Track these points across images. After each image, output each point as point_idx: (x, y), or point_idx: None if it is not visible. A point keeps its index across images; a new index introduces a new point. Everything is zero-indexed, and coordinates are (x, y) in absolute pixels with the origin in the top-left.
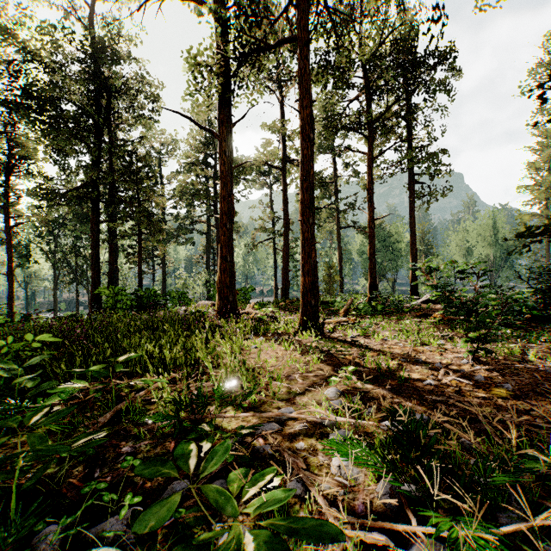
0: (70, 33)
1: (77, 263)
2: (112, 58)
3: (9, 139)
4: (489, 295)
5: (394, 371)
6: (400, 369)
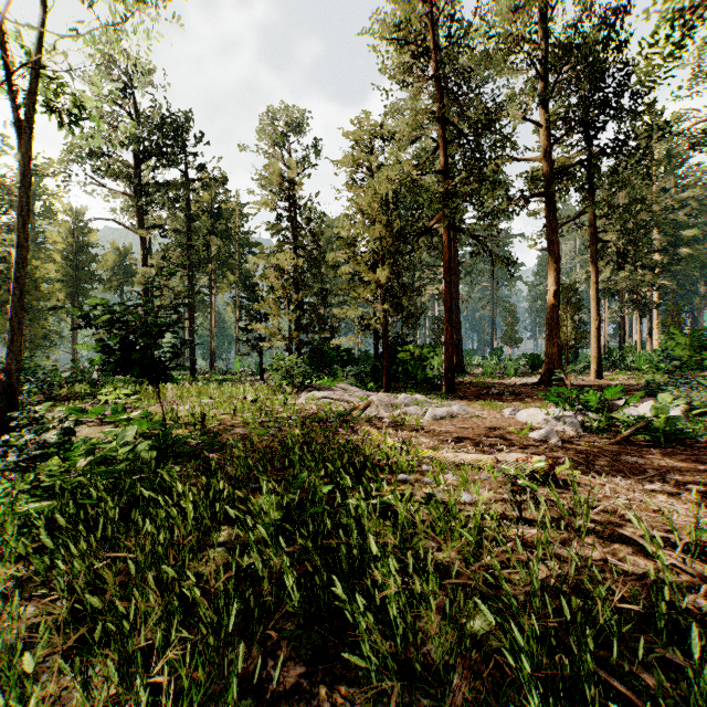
0: None
1: None
2: None
3: None
4: None
5: None
6: None
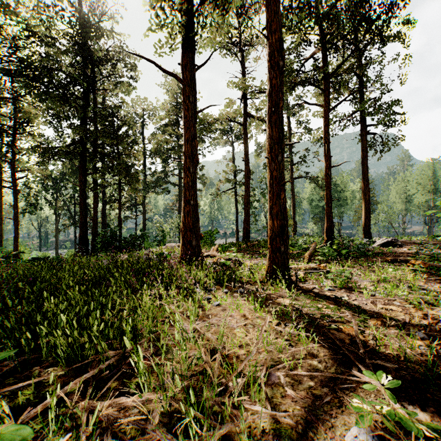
0: (59, 10)
1: (75, 210)
2: (95, 31)
3: (12, 105)
4: (437, 238)
5: (434, 366)
6: (440, 361)
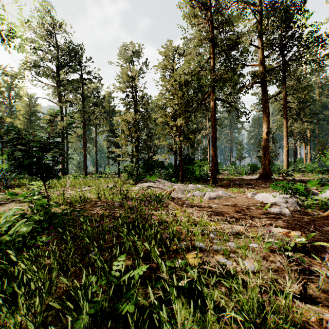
0: None
1: None
2: None
3: None
4: None
5: None
6: None
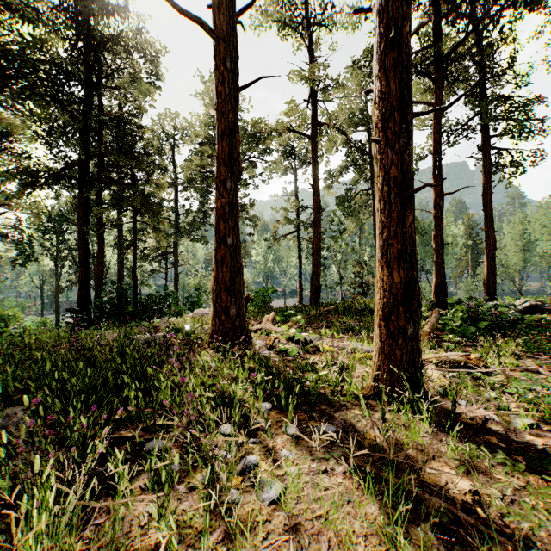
0: None
1: None
2: (99, 3)
3: None
4: None
5: None
6: None
